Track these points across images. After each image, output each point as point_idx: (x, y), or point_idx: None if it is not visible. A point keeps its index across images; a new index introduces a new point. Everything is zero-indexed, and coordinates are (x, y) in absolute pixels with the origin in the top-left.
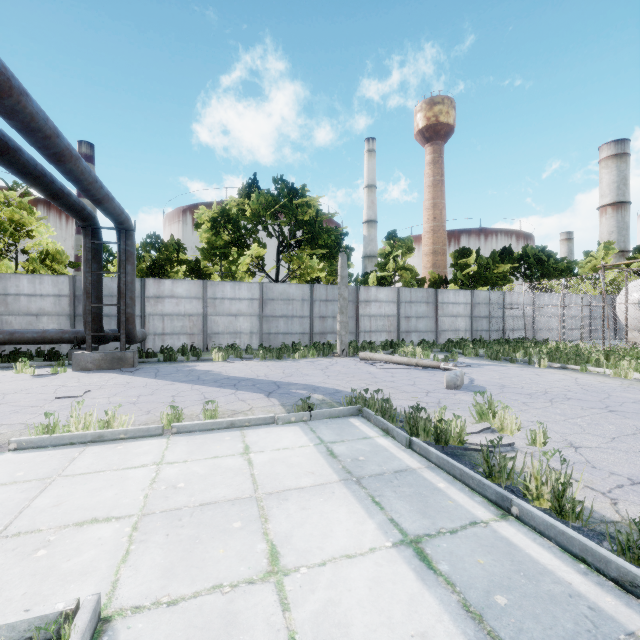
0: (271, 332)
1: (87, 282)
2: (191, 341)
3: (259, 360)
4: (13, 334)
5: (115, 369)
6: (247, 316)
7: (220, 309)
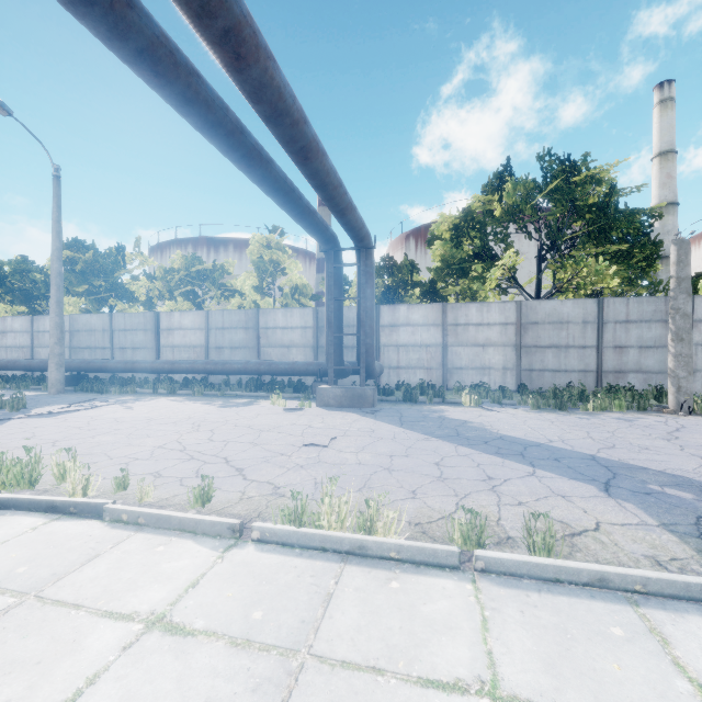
0: (533, 368)
1: (329, 310)
2: (428, 377)
3: (529, 409)
4: (271, 365)
5: (355, 408)
6: (498, 346)
7: (463, 338)
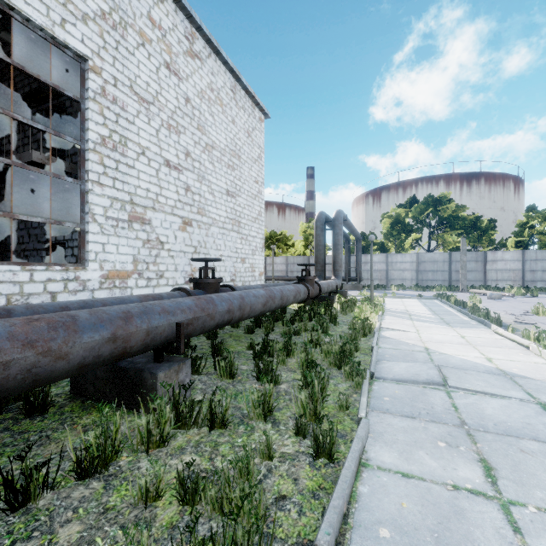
0: (423, 279)
1: (347, 260)
2: (380, 283)
3: (413, 291)
4: None
5: (356, 290)
6: (409, 271)
7: (394, 267)
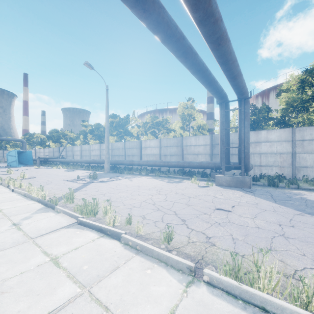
0: None
1: (222, 135)
2: (281, 171)
3: None
4: (189, 163)
5: (238, 187)
6: None
7: (308, 148)
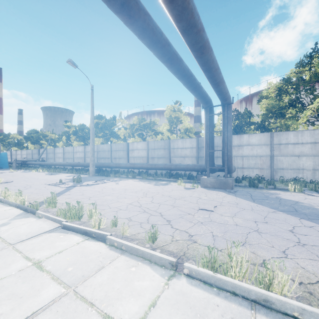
0: None
1: (207, 138)
2: (261, 173)
3: None
4: (176, 166)
5: (221, 189)
6: (309, 156)
7: (284, 151)
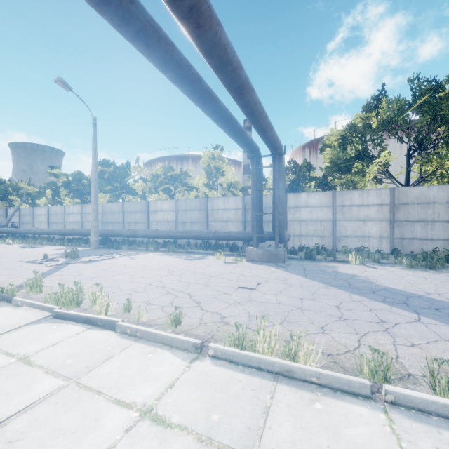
0: (404, 237)
1: (253, 197)
2: (322, 242)
3: (403, 267)
4: (215, 233)
5: (271, 262)
6: (376, 221)
7: (348, 215)
